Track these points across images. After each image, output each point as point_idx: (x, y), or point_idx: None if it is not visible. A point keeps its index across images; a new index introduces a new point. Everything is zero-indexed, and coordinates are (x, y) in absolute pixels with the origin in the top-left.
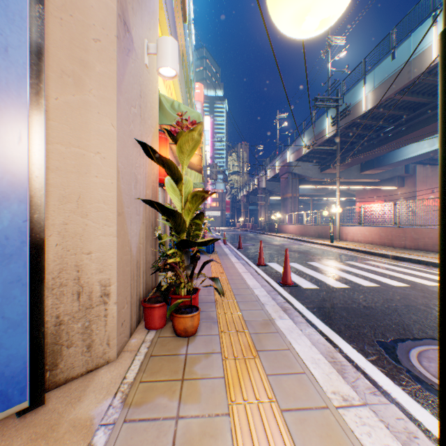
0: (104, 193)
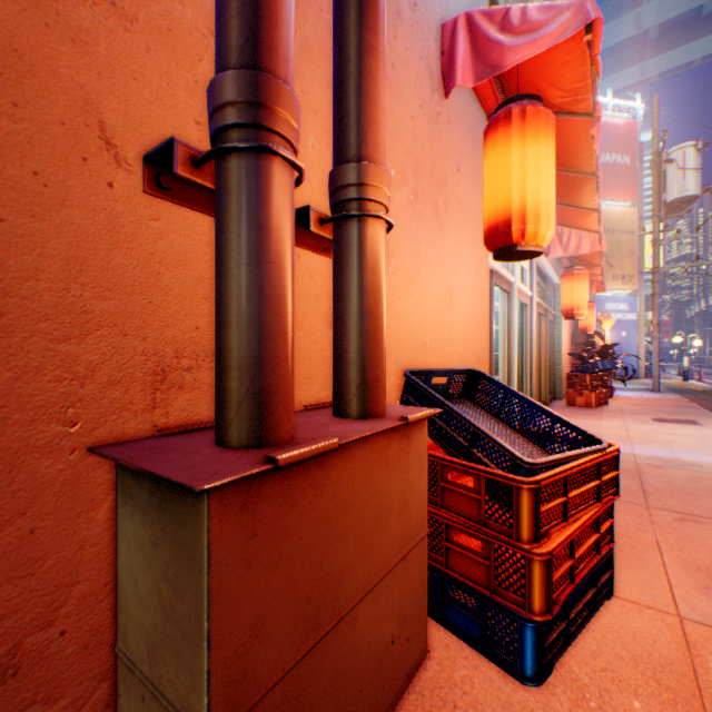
0: (640, 351)
